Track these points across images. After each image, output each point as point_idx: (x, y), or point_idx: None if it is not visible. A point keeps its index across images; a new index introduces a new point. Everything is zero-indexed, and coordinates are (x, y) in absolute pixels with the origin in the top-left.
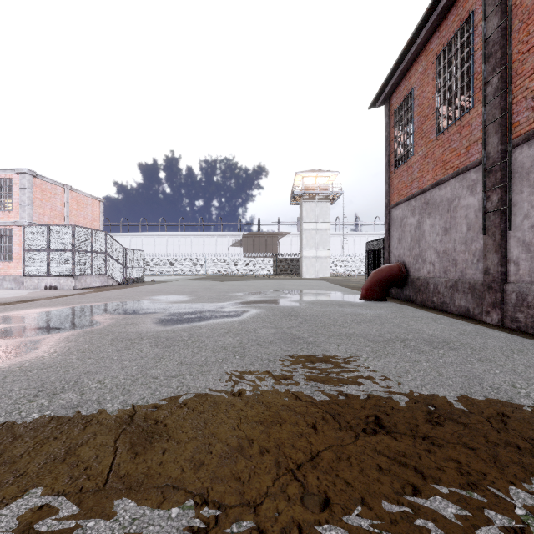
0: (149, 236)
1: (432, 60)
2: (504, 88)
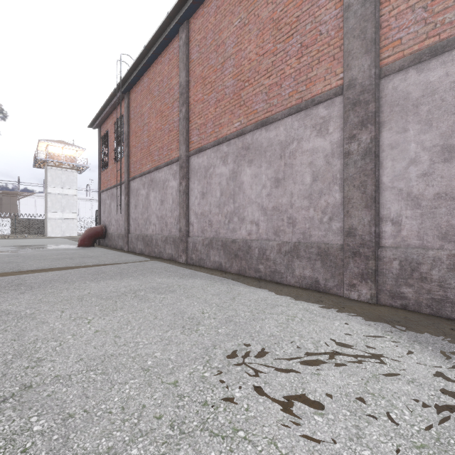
0: None
1: (114, 123)
2: (129, 155)
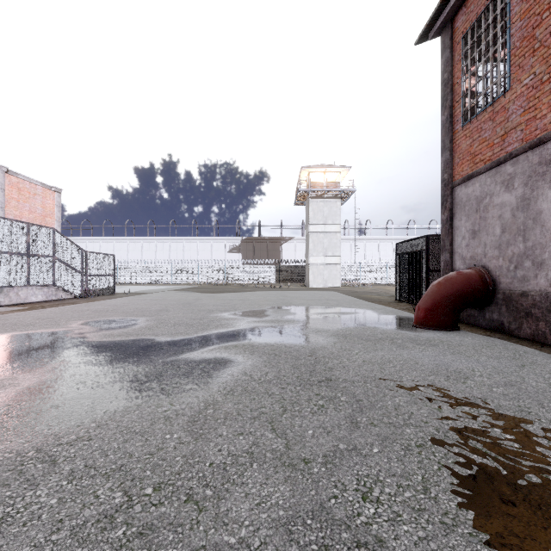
0: (136, 241)
1: None
2: None
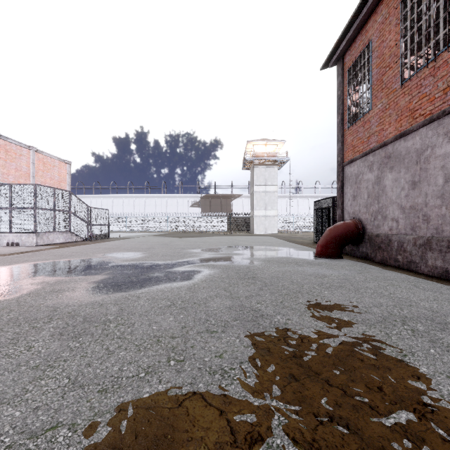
0: (119, 198)
1: (395, 5)
2: None
